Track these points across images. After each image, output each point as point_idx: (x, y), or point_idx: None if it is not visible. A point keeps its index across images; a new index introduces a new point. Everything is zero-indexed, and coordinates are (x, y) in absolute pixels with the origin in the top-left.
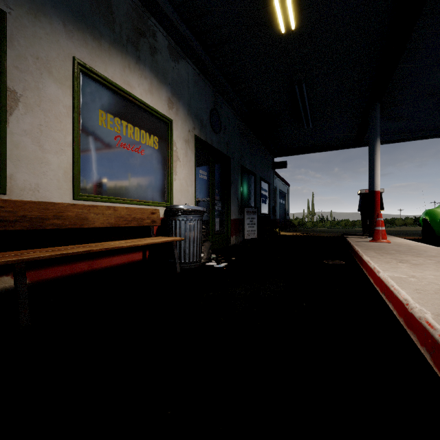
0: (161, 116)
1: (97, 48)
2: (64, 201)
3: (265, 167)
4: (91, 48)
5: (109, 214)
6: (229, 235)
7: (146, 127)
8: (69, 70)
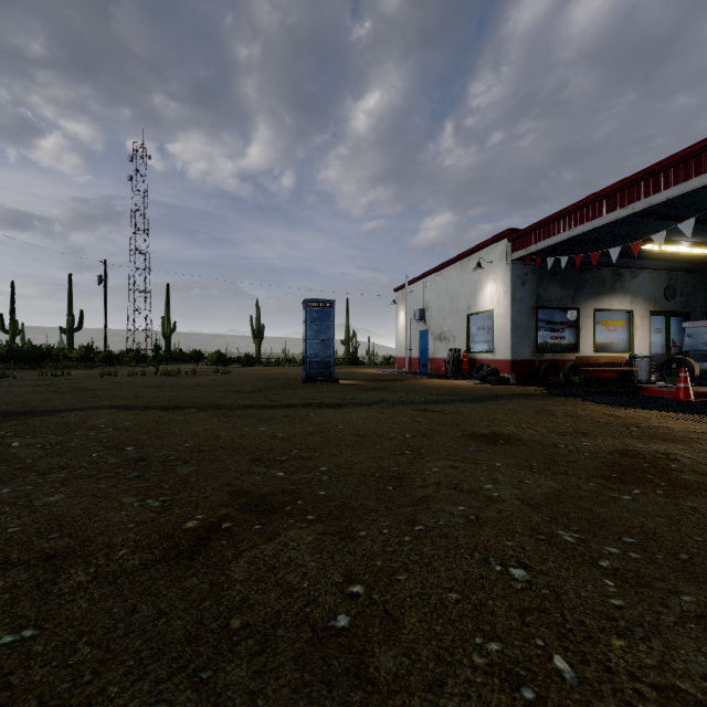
0: (626, 311)
1: (600, 300)
2: (591, 355)
3: None
4: (598, 301)
5: (605, 358)
6: None
7: (618, 319)
8: (592, 313)
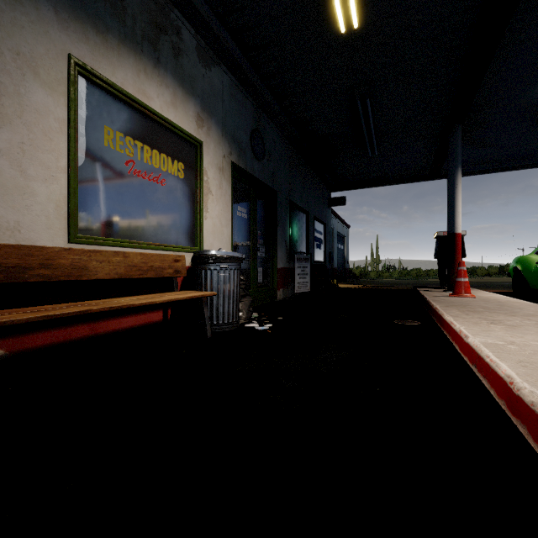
0: (188, 136)
1: (101, 45)
2: (55, 245)
3: (319, 204)
4: (94, 44)
5: (117, 261)
6: (276, 288)
7: (168, 150)
8: (62, 72)
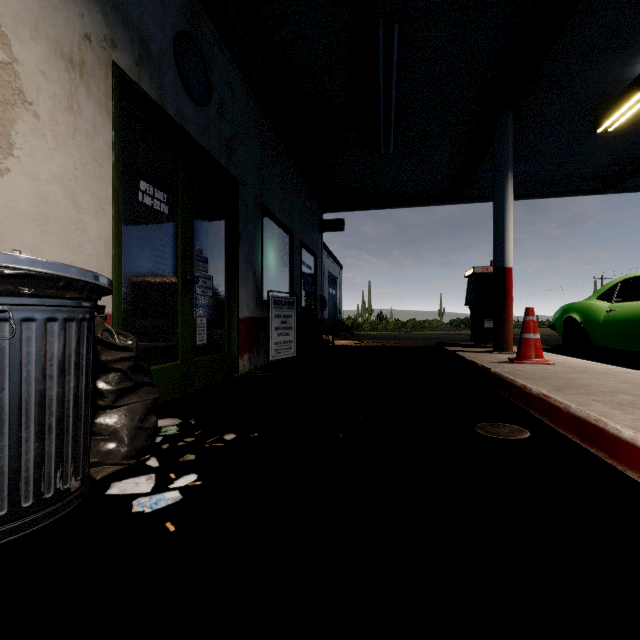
0: None
1: None
2: None
3: (308, 224)
4: None
5: None
6: (235, 354)
7: None
8: None
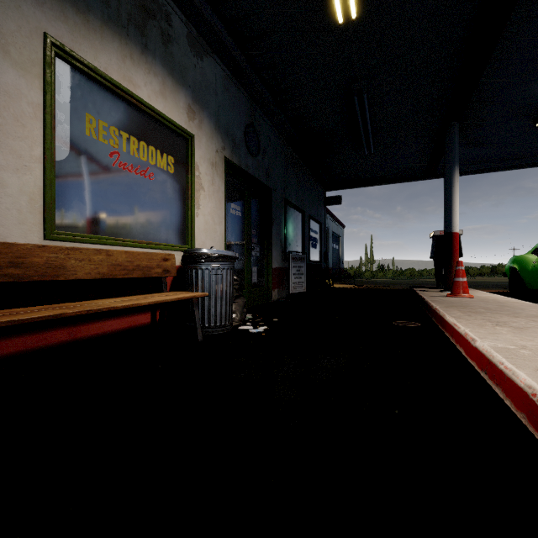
0: (178, 129)
1: (82, 25)
2: (29, 242)
3: (315, 203)
4: (73, 24)
5: (100, 260)
6: (270, 288)
7: (157, 142)
8: (37, 52)
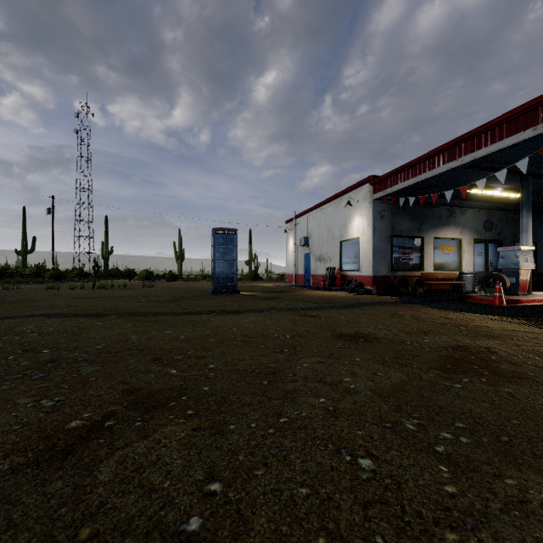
0: (457, 239)
1: (438, 231)
2: (431, 272)
3: None
4: (437, 232)
5: (442, 274)
6: None
7: (451, 245)
8: (432, 241)
